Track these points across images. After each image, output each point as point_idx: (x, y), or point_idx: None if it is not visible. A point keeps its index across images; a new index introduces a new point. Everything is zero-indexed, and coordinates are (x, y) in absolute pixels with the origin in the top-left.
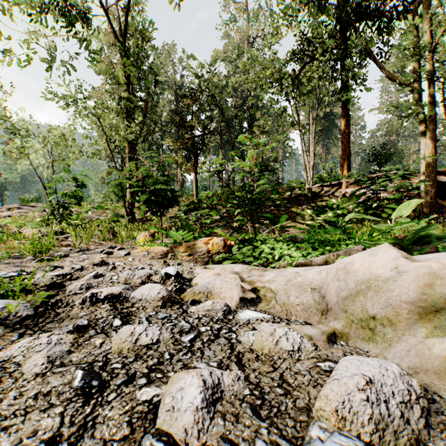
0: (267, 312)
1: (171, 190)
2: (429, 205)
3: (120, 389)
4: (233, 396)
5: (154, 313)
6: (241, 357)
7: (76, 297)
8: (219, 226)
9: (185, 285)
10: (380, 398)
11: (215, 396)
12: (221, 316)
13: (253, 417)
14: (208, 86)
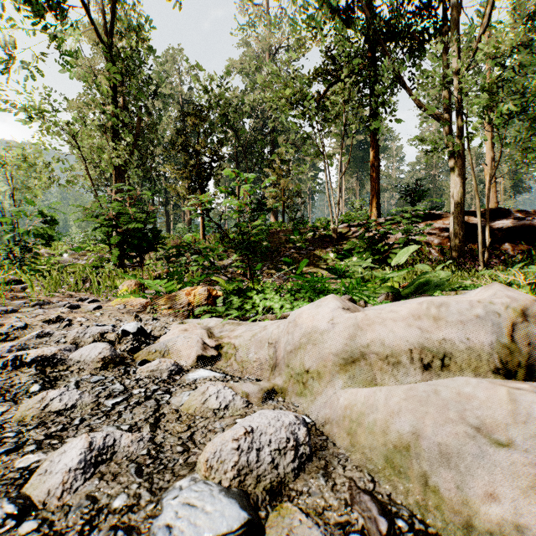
0: (223, 370)
1: (154, 230)
2: (458, 249)
3: (0, 458)
4: (125, 457)
5: (88, 376)
6: (161, 418)
7: (1, 362)
8: (209, 274)
9: (145, 343)
10: (253, 447)
11: (102, 458)
12: (167, 376)
13: (133, 475)
14: (220, 103)
